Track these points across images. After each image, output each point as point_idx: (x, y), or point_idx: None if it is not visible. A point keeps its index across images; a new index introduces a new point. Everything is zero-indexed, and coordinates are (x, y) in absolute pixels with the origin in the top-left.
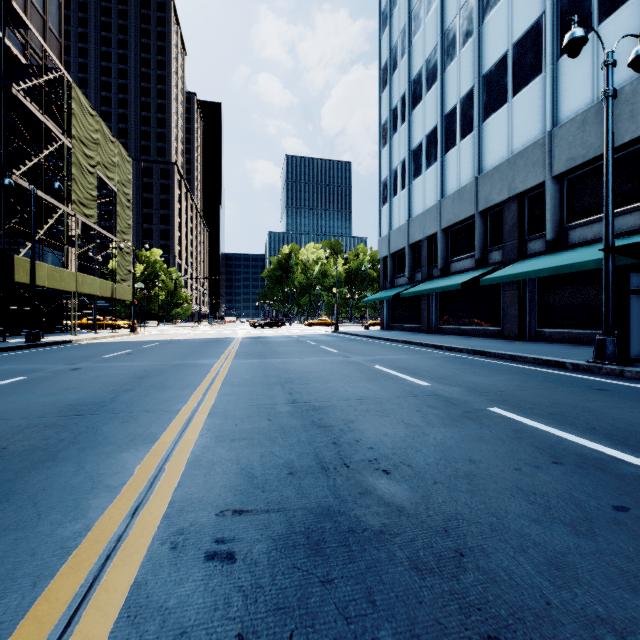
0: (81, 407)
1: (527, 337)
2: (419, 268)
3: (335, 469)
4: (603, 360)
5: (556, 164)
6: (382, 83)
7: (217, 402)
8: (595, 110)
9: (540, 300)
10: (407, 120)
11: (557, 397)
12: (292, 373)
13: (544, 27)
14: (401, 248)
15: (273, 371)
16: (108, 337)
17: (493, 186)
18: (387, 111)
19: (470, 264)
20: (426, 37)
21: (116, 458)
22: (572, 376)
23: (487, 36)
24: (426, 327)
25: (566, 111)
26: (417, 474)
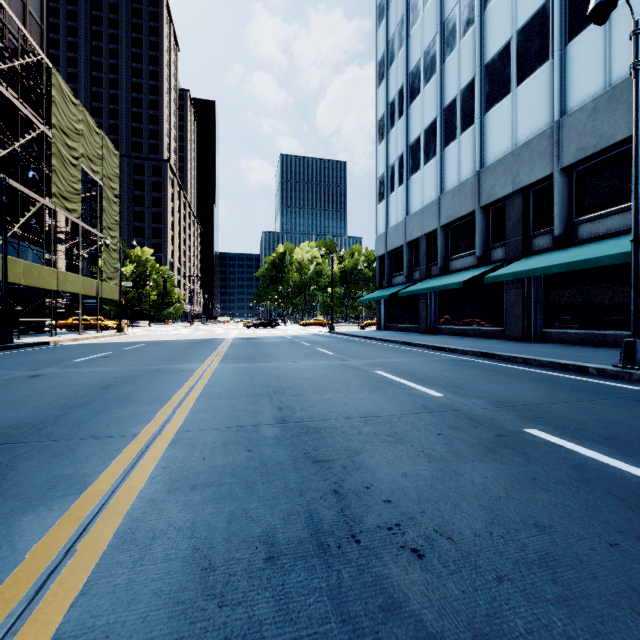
0: (11, 431)
1: (532, 338)
2: (417, 266)
3: (339, 548)
4: (633, 365)
5: (564, 155)
6: (379, 77)
7: (187, 422)
8: (607, 97)
9: (546, 299)
10: (405, 114)
11: (600, 412)
12: (283, 380)
13: (551, 11)
14: (398, 246)
15: (262, 378)
16: (91, 338)
17: (496, 180)
18: (384, 105)
19: (471, 262)
20: (424, 28)
21: (10, 526)
22: (601, 383)
23: (489, 24)
24: (424, 327)
25: (575, 99)
26: (466, 558)
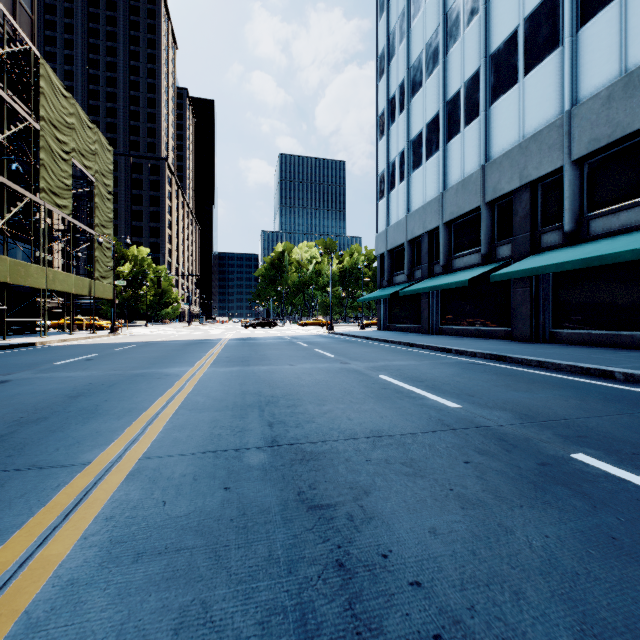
0: None
1: (541, 338)
2: (419, 265)
3: None
4: None
5: (576, 147)
6: (379, 72)
7: (156, 444)
8: (623, 83)
9: (555, 298)
10: (406, 109)
11: None
12: (277, 388)
13: None
14: (399, 244)
15: (254, 384)
16: (82, 339)
17: (502, 174)
18: (384, 101)
19: (475, 260)
20: (426, 19)
21: None
22: (634, 391)
23: (495, 12)
24: (426, 327)
25: (588, 87)
26: None
